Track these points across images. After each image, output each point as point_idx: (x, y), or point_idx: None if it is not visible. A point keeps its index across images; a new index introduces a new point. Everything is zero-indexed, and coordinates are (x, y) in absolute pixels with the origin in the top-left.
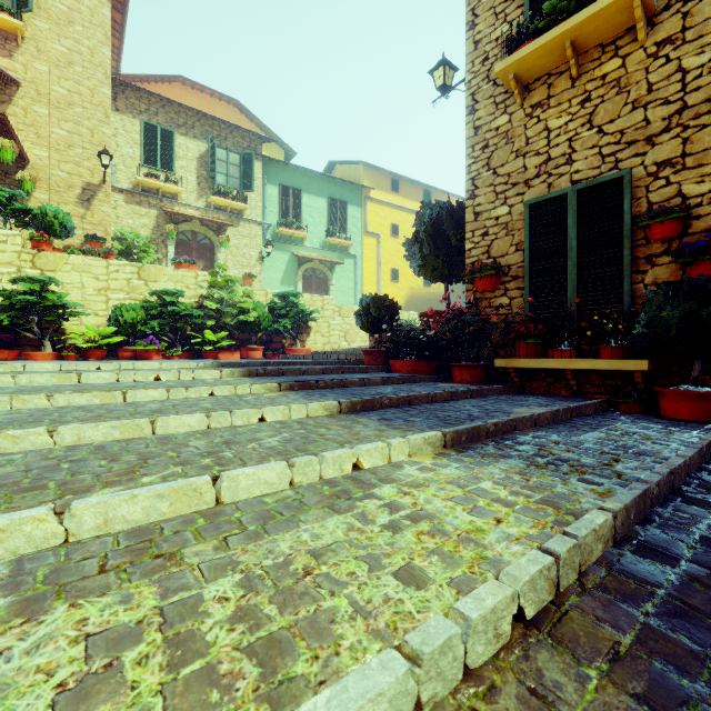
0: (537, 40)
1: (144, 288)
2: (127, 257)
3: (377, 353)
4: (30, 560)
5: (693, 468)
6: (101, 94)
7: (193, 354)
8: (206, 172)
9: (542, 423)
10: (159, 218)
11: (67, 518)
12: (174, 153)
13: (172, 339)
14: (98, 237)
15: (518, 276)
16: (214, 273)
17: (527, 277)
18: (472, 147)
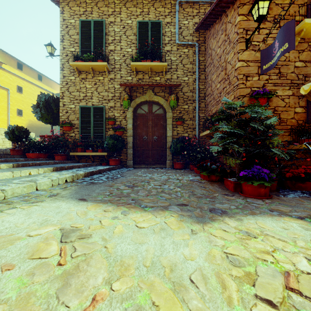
0: (82, 62)
1: None
2: None
3: (18, 150)
4: None
5: (106, 171)
6: None
7: None
8: None
9: (81, 167)
10: None
11: None
12: None
13: None
14: None
15: (77, 127)
16: None
17: (80, 128)
18: (62, 82)
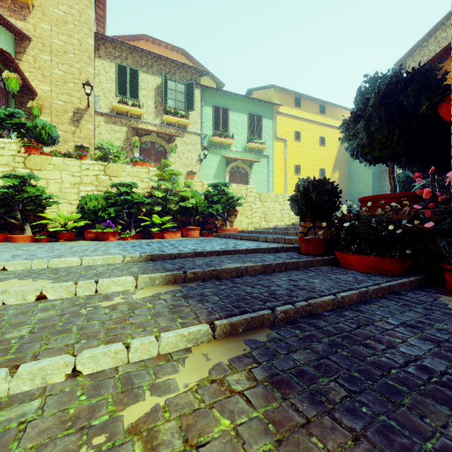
0: None
1: (109, 182)
2: (105, 161)
3: (316, 242)
4: None
5: None
6: (86, 44)
7: (144, 235)
8: (160, 99)
9: None
10: (128, 133)
11: None
12: (139, 86)
13: (127, 222)
14: (84, 146)
15: None
16: (161, 168)
17: None
18: None
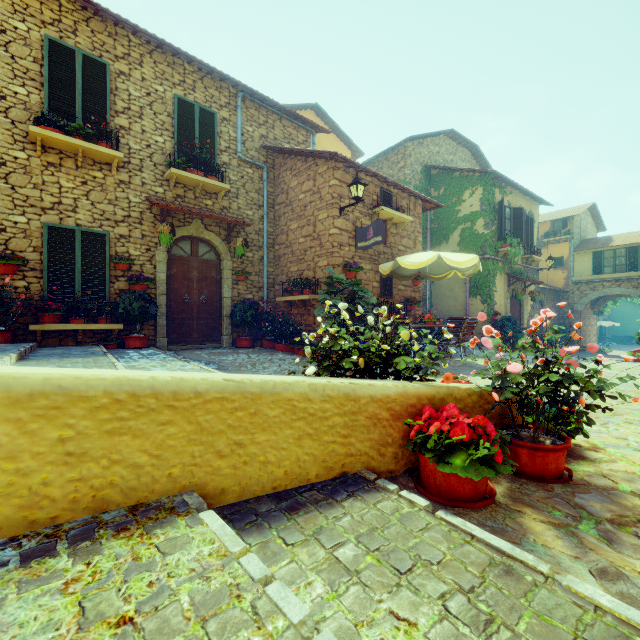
0: (65, 136)
1: None
2: None
3: None
4: None
5: None
6: None
7: None
8: None
9: None
10: None
11: None
12: None
13: None
14: None
15: (36, 268)
16: None
17: (46, 271)
18: None
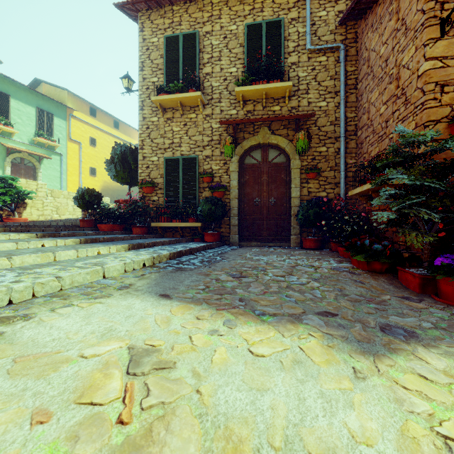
0: (167, 95)
1: None
2: None
3: (89, 221)
4: (7, 269)
5: (200, 250)
6: None
7: None
8: None
9: (165, 244)
10: None
11: (12, 260)
12: None
13: None
14: None
15: (161, 188)
16: None
17: (165, 189)
18: (142, 125)
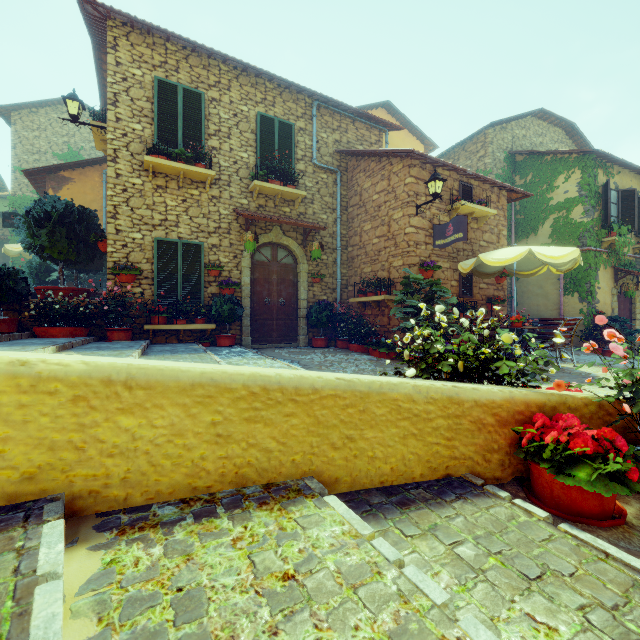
0: (170, 162)
1: None
2: None
3: (11, 321)
4: None
5: None
6: None
7: None
8: None
9: None
10: None
11: None
12: None
13: None
14: None
15: (148, 277)
16: None
17: (156, 279)
18: (115, 184)
